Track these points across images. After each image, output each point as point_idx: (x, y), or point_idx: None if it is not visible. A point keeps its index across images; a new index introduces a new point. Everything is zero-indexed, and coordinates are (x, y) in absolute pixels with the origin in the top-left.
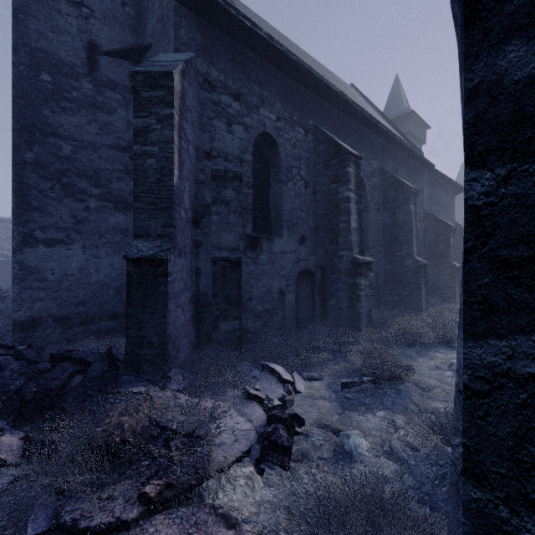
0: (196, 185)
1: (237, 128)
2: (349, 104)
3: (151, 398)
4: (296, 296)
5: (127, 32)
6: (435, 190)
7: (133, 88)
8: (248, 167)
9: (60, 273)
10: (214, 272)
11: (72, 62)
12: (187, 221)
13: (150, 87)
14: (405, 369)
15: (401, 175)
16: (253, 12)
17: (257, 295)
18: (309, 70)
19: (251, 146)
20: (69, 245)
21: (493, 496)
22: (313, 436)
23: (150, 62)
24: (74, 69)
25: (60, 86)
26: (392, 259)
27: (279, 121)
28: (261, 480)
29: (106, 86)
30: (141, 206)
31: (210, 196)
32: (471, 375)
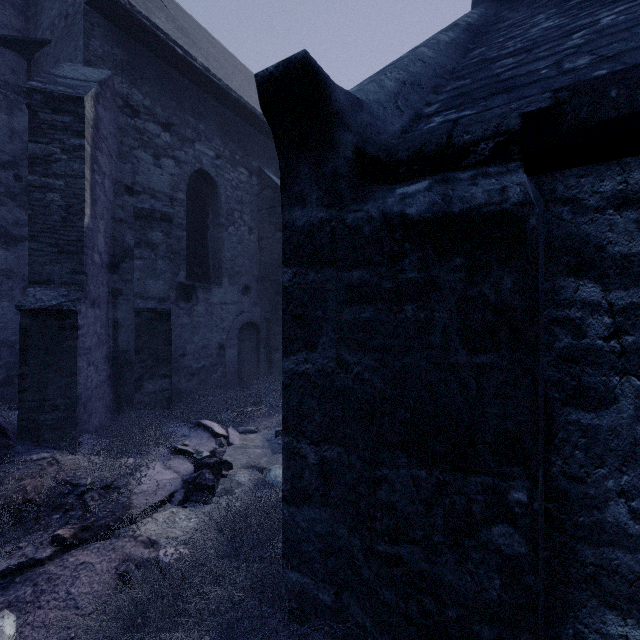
0: (113, 224)
1: (168, 162)
2: None
3: (58, 462)
4: (238, 351)
5: (10, 12)
6: None
7: (28, 106)
8: (181, 207)
9: None
10: (137, 324)
11: None
12: (102, 266)
13: (53, 109)
14: None
15: None
16: (191, 18)
17: (191, 351)
18: (252, 110)
19: (184, 184)
20: None
21: (292, 437)
22: (239, 476)
23: (50, 75)
24: None
25: None
26: None
27: (219, 159)
28: (183, 515)
29: None
30: (40, 247)
31: (132, 237)
32: (285, 377)
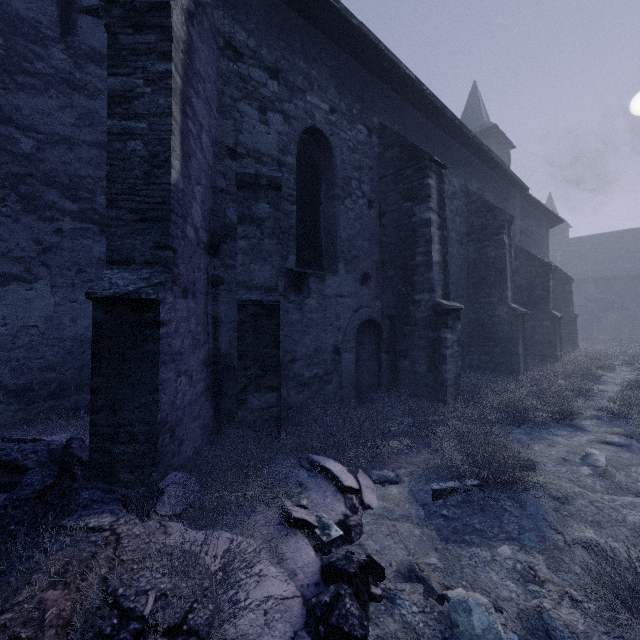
0: (213, 195)
1: (275, 117)
2: (426, 98)
3: (118, 539)
4: (356, 356)
5: None
6: (527, 221)
7: (107, 28)
8: (290, 174)
9: (16, 324)
10: (240, 321)
11: (35, 19)
12: (198, 246)
13: (135, 27)
14: (527, 466)
15: (488, 198)
16: None
17: (302, 355)
18: (375, 43)
19: (294, 145)
20: (31, 283)
21: None
22: (403, 606)
23: None
24: (39, 30)
25: (17, 52)
26: (479, 307)
27: (333, 114)
28: None
29: (88, 58)
30: (119, 214)
31: (234, 211)
32: None
